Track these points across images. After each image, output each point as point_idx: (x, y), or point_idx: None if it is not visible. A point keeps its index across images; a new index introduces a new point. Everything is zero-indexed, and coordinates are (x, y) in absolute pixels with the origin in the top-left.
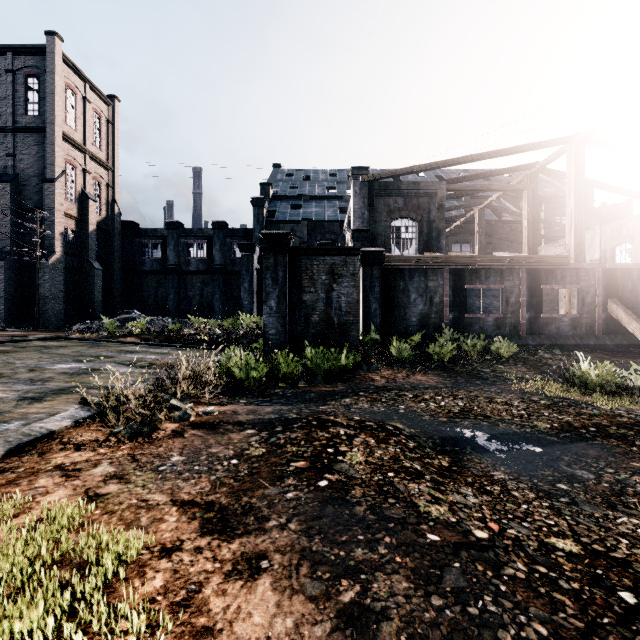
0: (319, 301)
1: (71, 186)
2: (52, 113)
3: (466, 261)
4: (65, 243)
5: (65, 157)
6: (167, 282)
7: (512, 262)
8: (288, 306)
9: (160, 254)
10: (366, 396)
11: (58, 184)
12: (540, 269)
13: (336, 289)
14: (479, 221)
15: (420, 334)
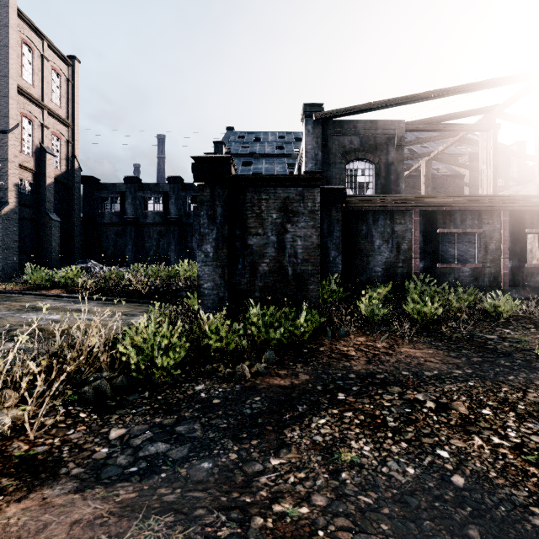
0: (269, 246)
1: (28, 139)
2: (6, 66)
3: (440, 201)
4: (21, 194)
5: (21, 110)
6: (125, 234)
7: (493, 202)
8: (229, 252)
9: (119, 207)
10: (353, 406)
11: (12, 136)
12: (524, 211)
13: (290, 230)
14: (426, 172)
15: (388, 286)
